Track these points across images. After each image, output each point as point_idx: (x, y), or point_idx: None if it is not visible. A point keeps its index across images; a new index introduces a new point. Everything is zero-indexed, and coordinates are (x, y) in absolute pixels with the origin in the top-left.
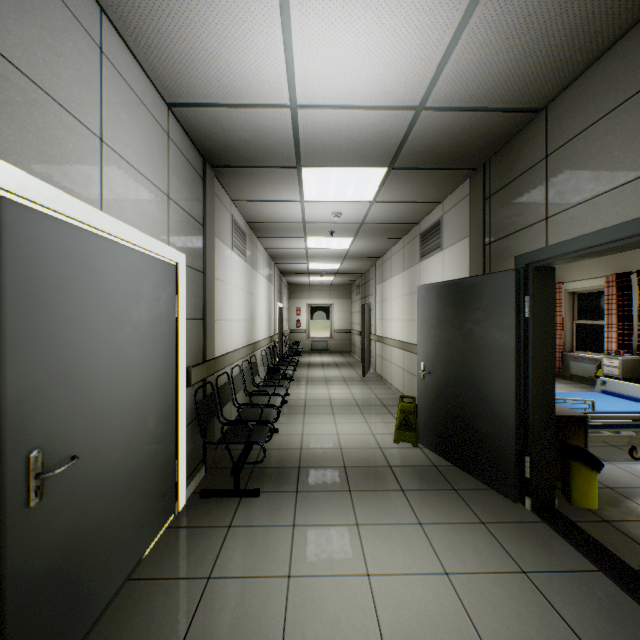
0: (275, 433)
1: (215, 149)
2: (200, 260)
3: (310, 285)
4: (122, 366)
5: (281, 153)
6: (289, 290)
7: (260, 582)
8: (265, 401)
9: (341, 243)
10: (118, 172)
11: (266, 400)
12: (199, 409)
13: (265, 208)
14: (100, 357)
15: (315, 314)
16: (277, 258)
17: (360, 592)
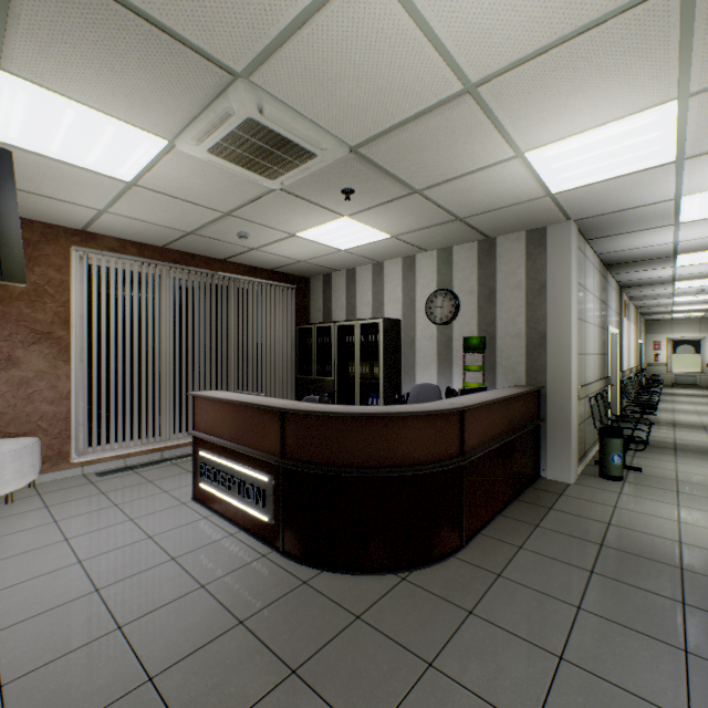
0: (653, 415)
1: (628, 285)
2: (618, 330)
3: (671, 319)
4: (613, 367)
5: (663, 282)
6: (644, 325)
7: (662, 433)
8: (646, 397)
9: (707, 297)
10: (612, 314)
11: (646, 397)
12: (621, 389)
13: (644, 292)
14: (612, 364)
15: (678, 348)
16: (641, 307)
17: (704, 439)
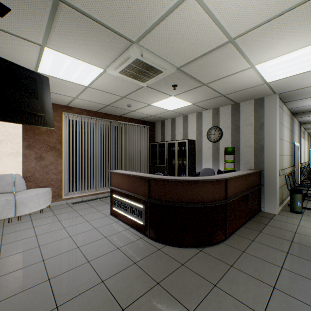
0: None
1: (304, 122)
2: (299, 144)
3: None
4: (296, 161)
5: None
6: None
7: None
8: None
9: None
10: (296, 136)
11: None
12: (300, 172)
13: None
14: (296, 159)
15: None
16: (310, 133)
17: None
